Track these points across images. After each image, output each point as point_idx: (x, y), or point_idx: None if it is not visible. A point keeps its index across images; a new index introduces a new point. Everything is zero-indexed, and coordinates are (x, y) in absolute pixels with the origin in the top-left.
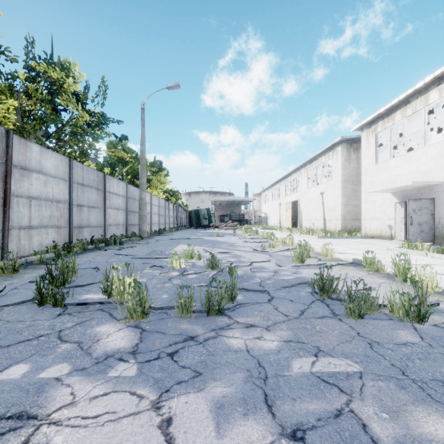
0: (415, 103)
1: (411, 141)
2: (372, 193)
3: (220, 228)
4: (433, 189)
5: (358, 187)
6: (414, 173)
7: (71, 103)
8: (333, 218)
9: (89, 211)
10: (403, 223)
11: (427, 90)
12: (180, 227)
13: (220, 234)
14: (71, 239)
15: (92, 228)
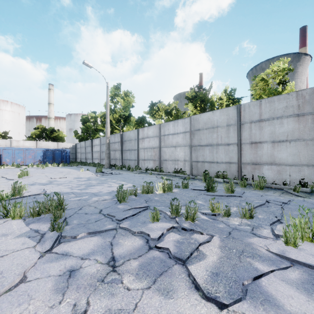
0: None
1: None
2: None
3: None
4: None
5: None
6: None
7: None
8: None
9: None
10: None
11: None
12: None
13: None
14: None
15: None
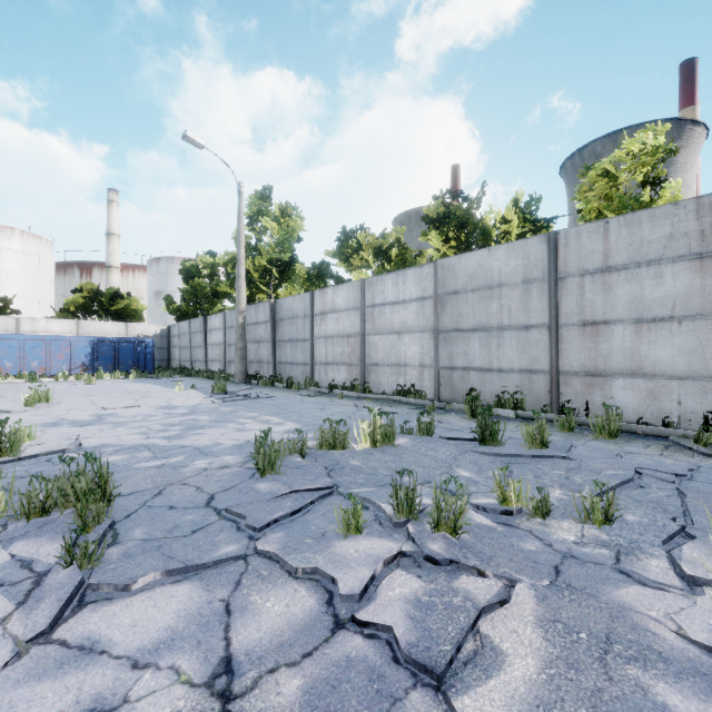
0: None
1: None
2: None
3: None
4: None
5: None
6: None
7: None
8: None
9: None
10: None
11: None
12: None
13: None
14: None
15: None
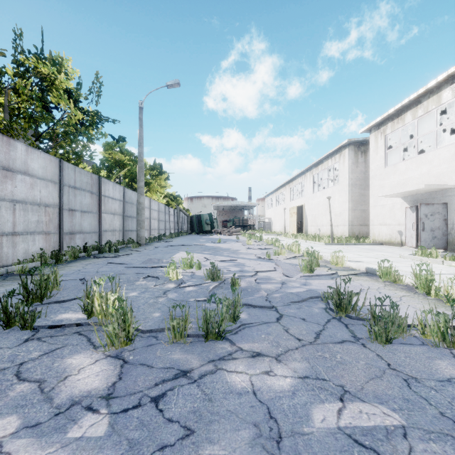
0: (427, 103)
1: (421, 143)
2: (381, 198)
3: (223, 234)
4: (446, 193)
5: (366, 191)
6: (426, 177)
7: (62, 100)
8: (340, 224)
9: (82, 216)
10: (414, 228)
11: (439, 89)
12: (181, 233)
13: (222, 241)
14: (61, 246)
15: (85, 234)
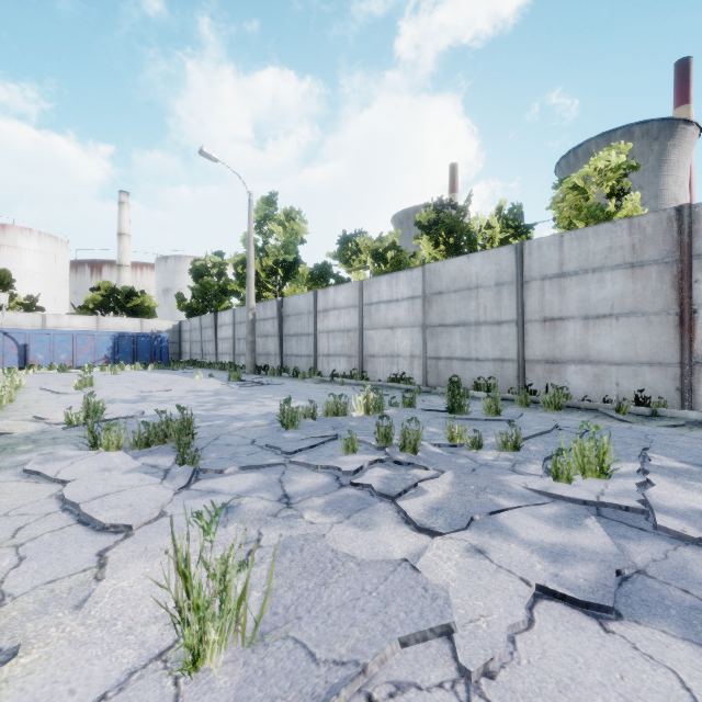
0: None
1: None
2: None
3: None
4: None
5: None
6: None
7: None
8: None
9: None
10: None
11: None
12: None
13: None
14: None
15: None
